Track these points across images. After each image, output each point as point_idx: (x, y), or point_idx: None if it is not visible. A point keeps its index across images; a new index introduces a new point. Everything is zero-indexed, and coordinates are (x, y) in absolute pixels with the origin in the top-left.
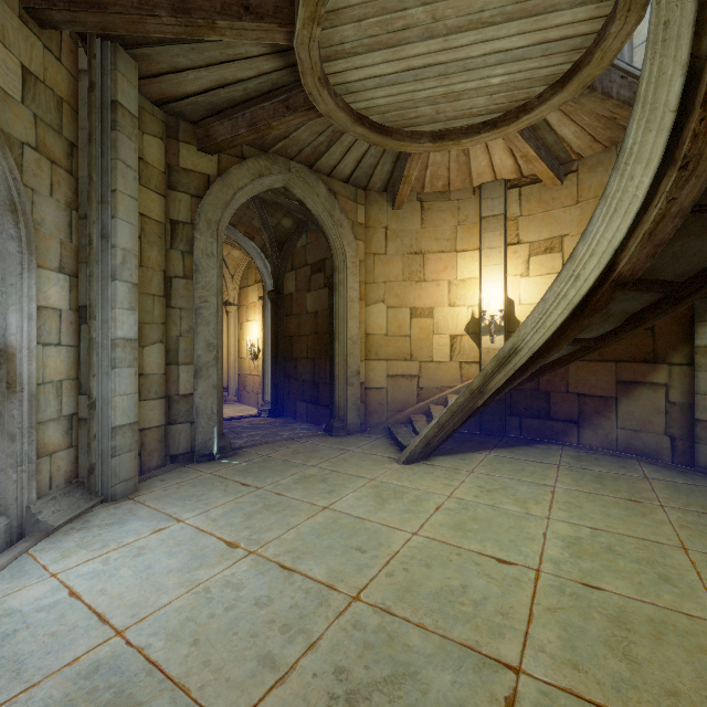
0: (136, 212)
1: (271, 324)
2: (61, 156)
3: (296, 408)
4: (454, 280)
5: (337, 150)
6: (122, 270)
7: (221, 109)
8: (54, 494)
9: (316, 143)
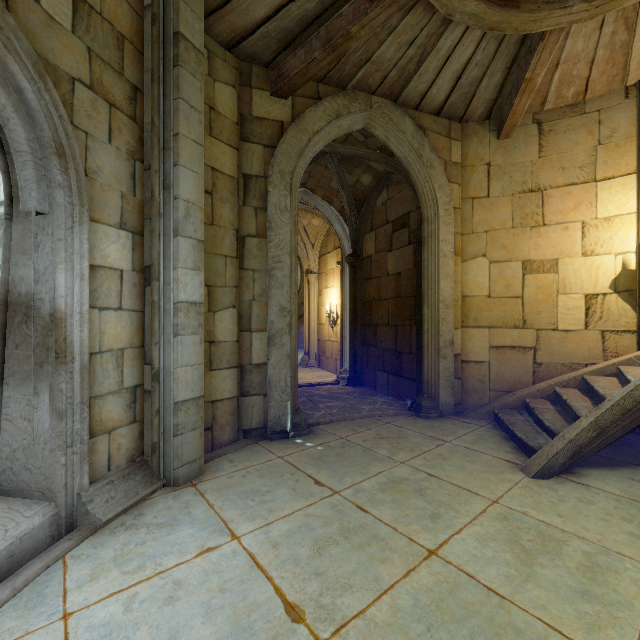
0: (201, 160)
1: (349, 289)
2: (122, 99)
3: (376, 378)
4: (592, 219)
5: (430, 66)
6: (184, 224)
7: (293, 37)
8: (112, 477)
9: (404, 60)
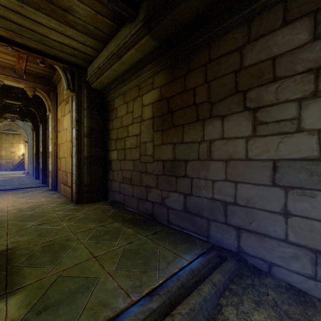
0: None
1: None
2: None
3: None
4: (19, 147)
5: None
6: None
7: None
8: None
9: None
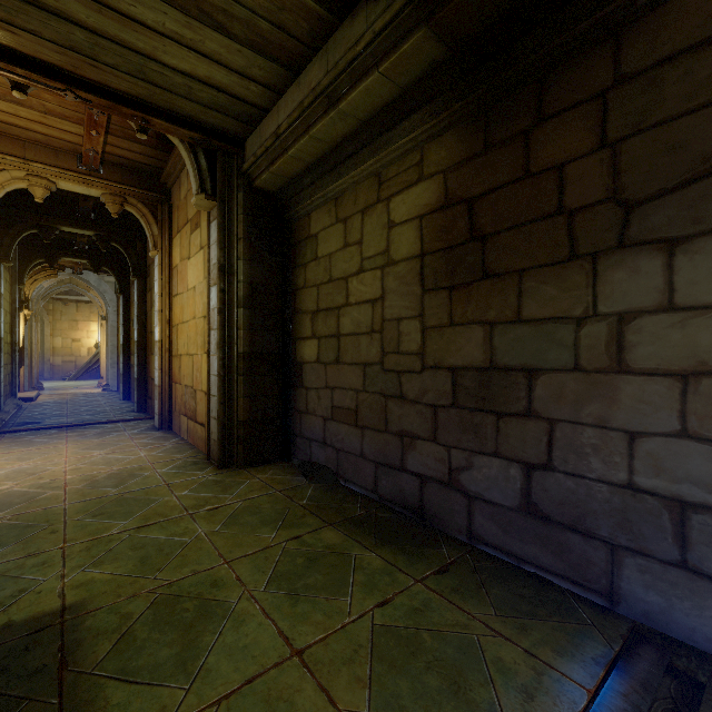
0: None
1: None
2: None
3: None
4: (90, 330)
5: None
6: None
7: None
8: None
9: None
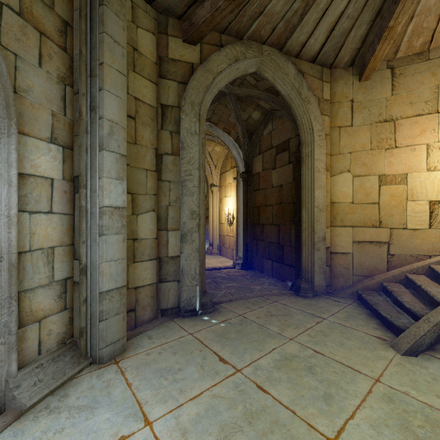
0: (124, 87)
1: (242, 197)
2: (52, 30)
3: (263, 264)
4: (435, 142)
5: (310, 19)
6: (109, 140)
7: None
8: (41, 360)
9: (290, 13)
